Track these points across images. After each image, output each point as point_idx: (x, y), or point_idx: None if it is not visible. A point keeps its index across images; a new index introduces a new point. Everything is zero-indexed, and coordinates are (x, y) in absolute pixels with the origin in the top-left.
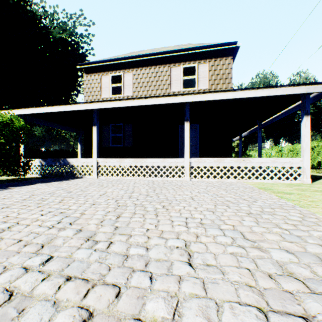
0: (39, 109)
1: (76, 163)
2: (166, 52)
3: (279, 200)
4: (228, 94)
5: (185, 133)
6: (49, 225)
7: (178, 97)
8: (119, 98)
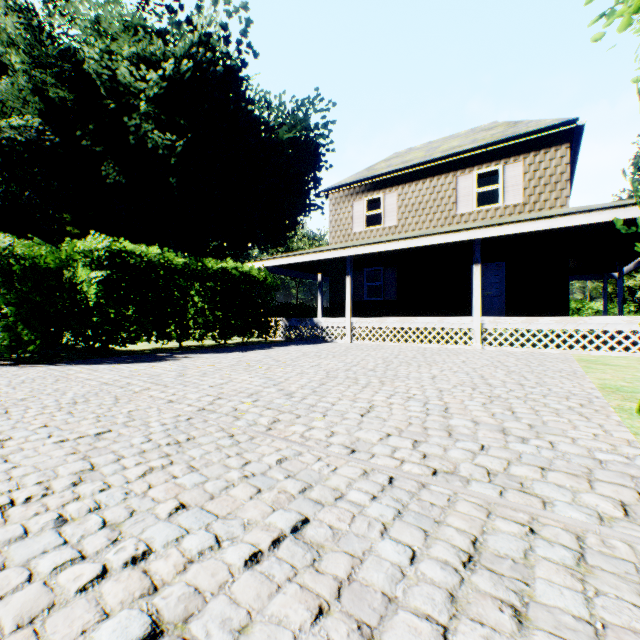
0: (286, 259)
1: (324, 323)
2: (449, 155)
3: (572, 368)
4: (539, 224)
5: (474, 281)
6: (341, 365)
7: (461, 233)
8: (377, 231)
